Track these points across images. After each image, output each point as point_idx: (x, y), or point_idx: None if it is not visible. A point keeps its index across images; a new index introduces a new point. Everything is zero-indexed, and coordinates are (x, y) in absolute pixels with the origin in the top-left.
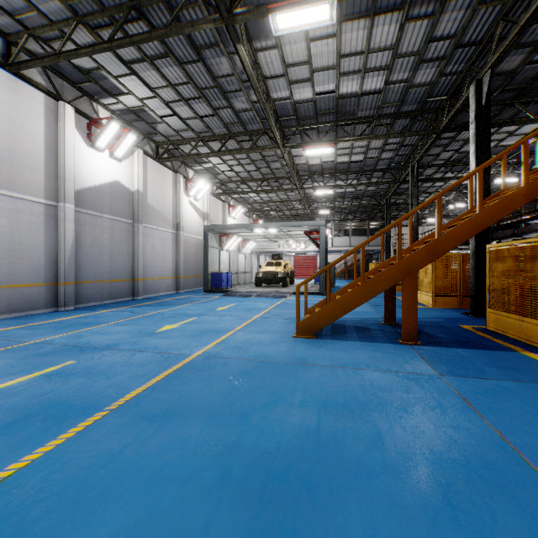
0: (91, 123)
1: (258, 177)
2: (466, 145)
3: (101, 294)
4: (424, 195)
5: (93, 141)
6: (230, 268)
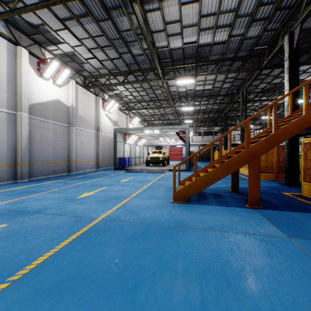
0: (40, 62)
1: (147, 99)
2: (275, 79)
3: (47, 171)
4: (247, 111)
5: (41, 73)
6: (130, 155)
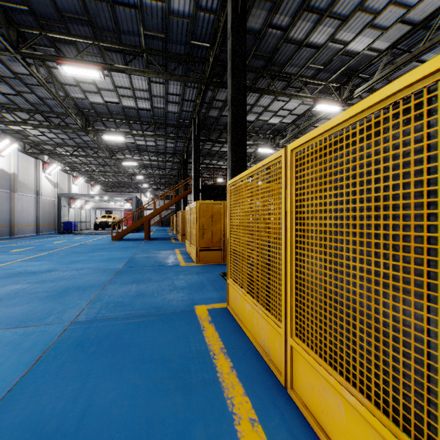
0: None
1: (96, 163)
2: (202, 165)
3: None
4: None
5: None
6: (76, 219)
